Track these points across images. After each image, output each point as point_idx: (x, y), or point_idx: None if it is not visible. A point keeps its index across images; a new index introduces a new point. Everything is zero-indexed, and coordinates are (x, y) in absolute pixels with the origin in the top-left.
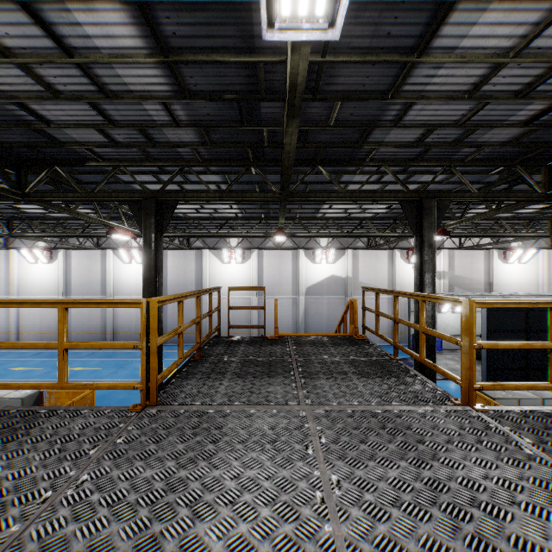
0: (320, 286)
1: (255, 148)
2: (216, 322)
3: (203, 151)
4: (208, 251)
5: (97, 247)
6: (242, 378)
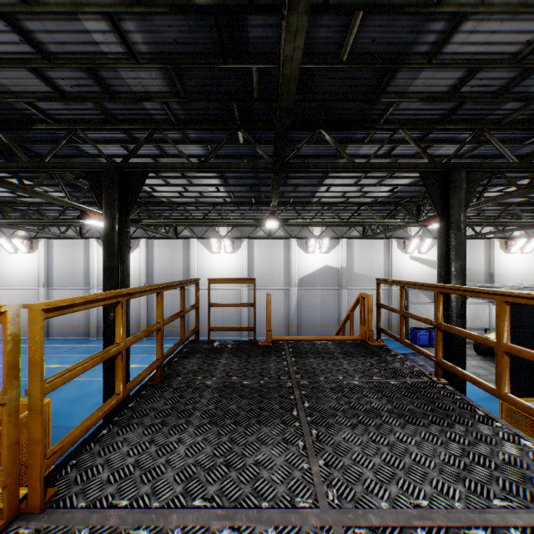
0: (313, 277)
1: (242, 103)
2: (204, 314)
3: (177, 108)
4: (196, 240)
5: (80, 237)
6: (217, 425)
